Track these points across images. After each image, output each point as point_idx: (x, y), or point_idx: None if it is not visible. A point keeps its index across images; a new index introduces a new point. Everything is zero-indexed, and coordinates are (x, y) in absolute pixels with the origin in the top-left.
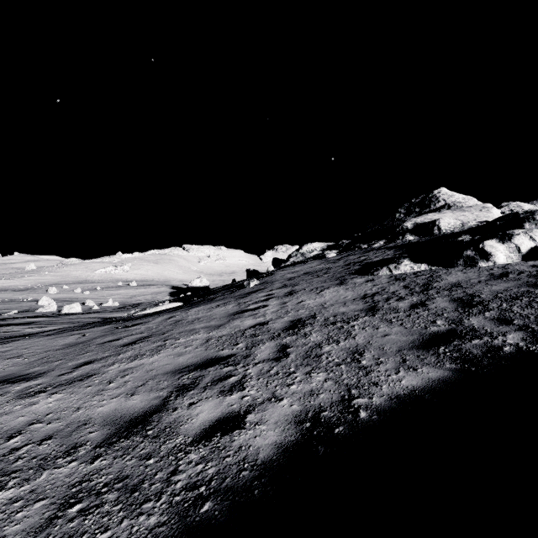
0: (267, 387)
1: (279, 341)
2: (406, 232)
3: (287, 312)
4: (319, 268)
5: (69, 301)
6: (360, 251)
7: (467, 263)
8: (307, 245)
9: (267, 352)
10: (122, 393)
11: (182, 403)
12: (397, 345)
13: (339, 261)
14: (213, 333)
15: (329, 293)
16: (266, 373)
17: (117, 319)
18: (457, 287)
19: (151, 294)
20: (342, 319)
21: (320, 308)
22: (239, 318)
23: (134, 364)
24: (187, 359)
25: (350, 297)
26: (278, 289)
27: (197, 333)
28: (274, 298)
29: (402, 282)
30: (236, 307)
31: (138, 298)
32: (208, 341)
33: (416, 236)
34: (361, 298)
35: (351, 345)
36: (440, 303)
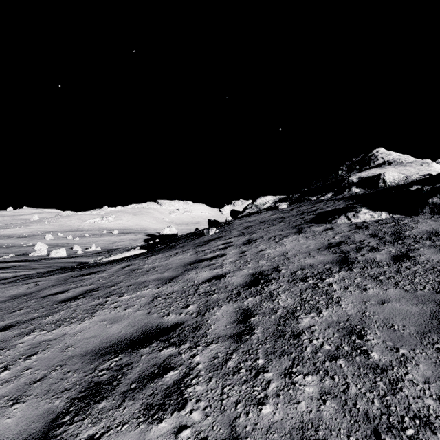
0: (222, 403)
1: (239, 304)
2: (352, 185)
3: (246, 262)
4: (274, 217)
5: (61, 246)
6: (310, 203)
7: (434, 211)
8: (260, 198)
9: (224, 322)
10: (3, 397)
11: (75, 438)
12: (412, 322)
13: (291, 211)
14: (162, 288)
15: (290, 242)
16: (222, 367)
17: (80, 266)
18: (438, 236)
19: (129, 240)
20: (312, 273)
21: (283, 259)
22: (195, 268)
23: (55, 333)
24: (121, 328)
25: (313, 246)
26: (236, 237)
27: (145, 287)
28: (232, 246)
29: (366, 231)
30: (194, 255)
31: (118, 243)
32: (155, 300)
33: (362, 189)
34: (327, 248)
35: (340, 318)
36: (430, 255)
